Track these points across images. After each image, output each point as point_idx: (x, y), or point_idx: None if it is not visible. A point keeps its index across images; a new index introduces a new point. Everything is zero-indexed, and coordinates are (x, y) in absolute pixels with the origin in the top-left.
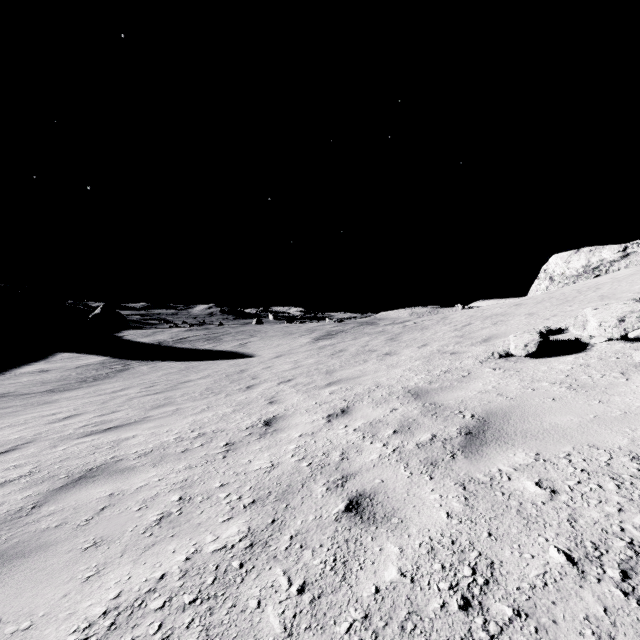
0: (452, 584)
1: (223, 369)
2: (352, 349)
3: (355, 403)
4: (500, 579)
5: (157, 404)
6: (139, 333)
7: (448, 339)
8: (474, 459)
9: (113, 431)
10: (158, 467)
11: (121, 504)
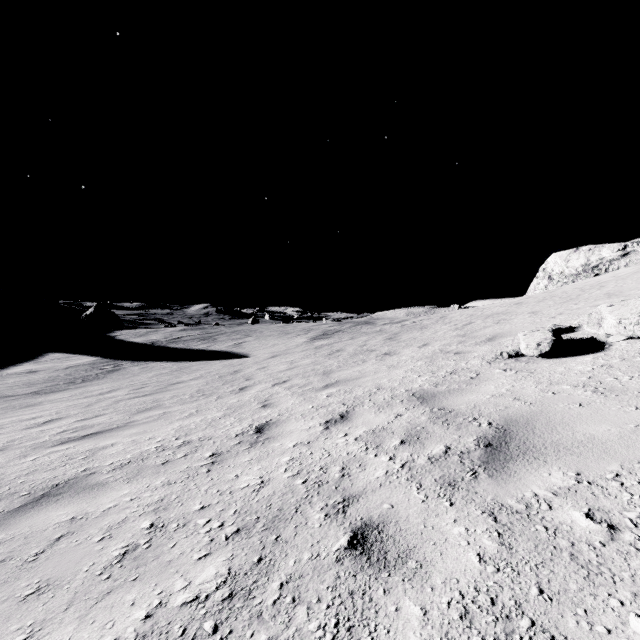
0: None
1: (216, 370)
2: (350, 349)
3: (355, 407)
4: None
5: (144, 407)
6: (132, 333)
7: (450, 338)
8: (501, 479)
9: (91, 438)
10: (132, 483)
11: (81, 532)
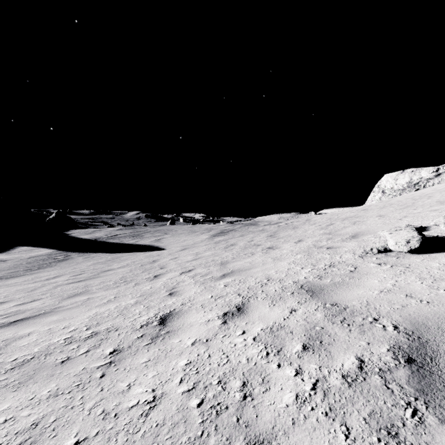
0: None
1: (140, 259)
2: (241, 243)
3: (250, 299)
4: None
5: (74, 292)
6: (82, 231)
7: (319, 236)
8: None
9: (16, 325)
10: (20, 391)
11: None
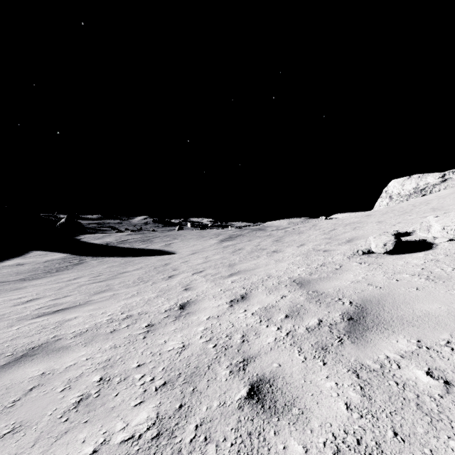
0: None
1: (152, 263)
2: (248, 248)
3: (252, 290)
4: None
5: (99, 290)
6: (93, 236)
7: (320, 240)
8: (360, 345)
9: (60, 313)
10: (88, 346)
11: (48, 384)
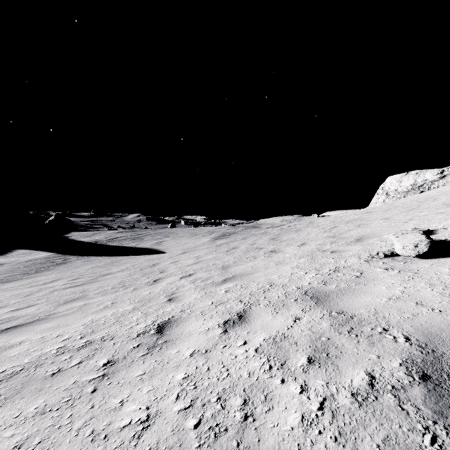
0: None
1: (139, 263)
2: (243, 247)
3: (252, 306)
4: None
5: (71, 298)
6: (82, 234)
7: (322, 239)
8: None
9: (8, 333)
10: (5, 407)
11: None
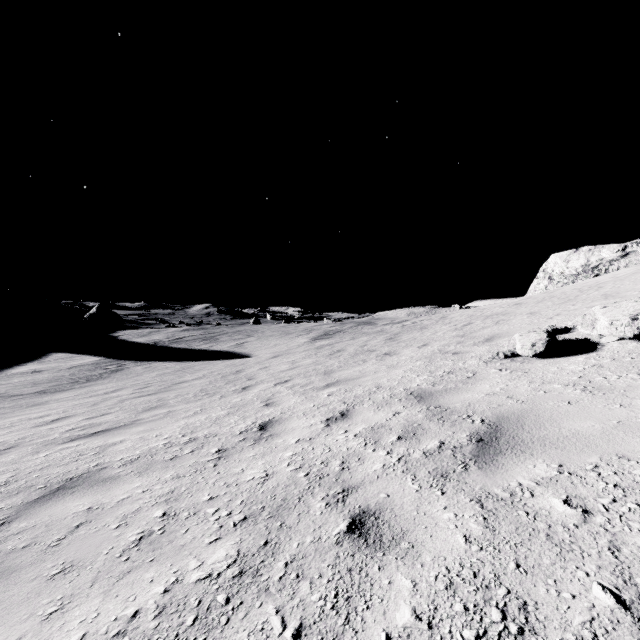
0: (479, 632)
1: (219, 369)
2: (350, 349)
3: (355, 406)
4: (537, 627)
5: (149, 406)
6: (135, 333)
7: (449, 339)
8: (489, 471)
9: (100, 435)
10: (143, 476)
11: (99, 520)
